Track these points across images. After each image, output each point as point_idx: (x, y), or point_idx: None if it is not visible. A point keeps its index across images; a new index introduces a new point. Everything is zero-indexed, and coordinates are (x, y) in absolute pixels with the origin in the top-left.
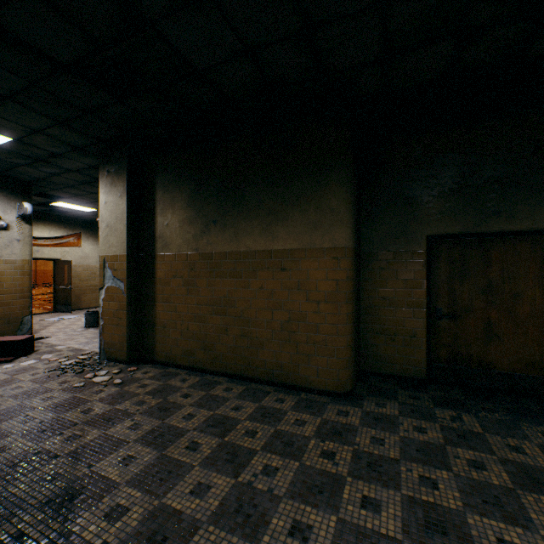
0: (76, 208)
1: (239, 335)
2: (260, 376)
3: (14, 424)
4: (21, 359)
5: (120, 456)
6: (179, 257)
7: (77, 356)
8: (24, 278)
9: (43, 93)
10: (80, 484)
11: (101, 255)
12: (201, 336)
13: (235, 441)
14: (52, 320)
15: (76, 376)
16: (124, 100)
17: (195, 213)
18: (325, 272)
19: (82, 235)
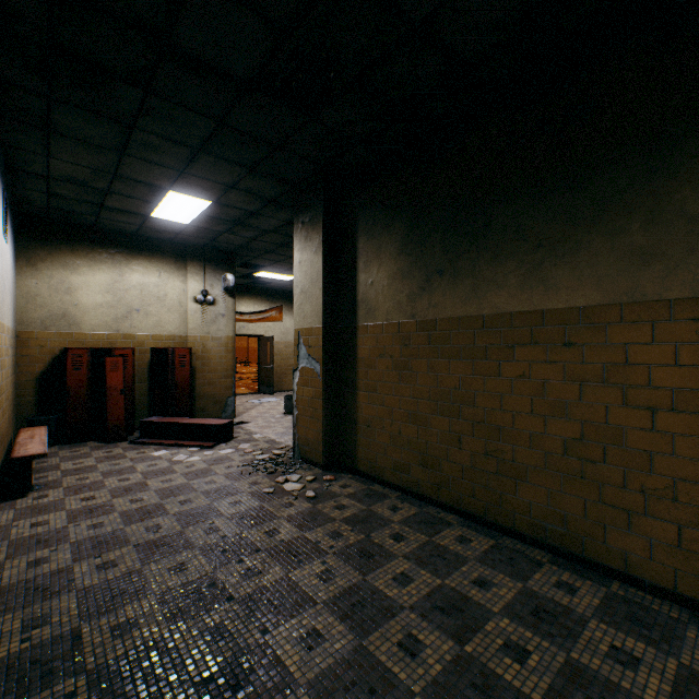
0: (276, 278)
1: (480, 452)
2: (519, 527)
3: (198, 532)
4: (221, 445)
5: (302, 625)
6: (387, 329)
7: (271, 450)
8: (228, 356)
9: (231, 132)
10: (248, 662)
11: (295, 328)
12: (418, 445)
13: (486, 660)
14: (254, 403)
15: (267, 478)
16: (316, 115)
17: (409, 263)
18: (670, 349)
19: (283, 308)
